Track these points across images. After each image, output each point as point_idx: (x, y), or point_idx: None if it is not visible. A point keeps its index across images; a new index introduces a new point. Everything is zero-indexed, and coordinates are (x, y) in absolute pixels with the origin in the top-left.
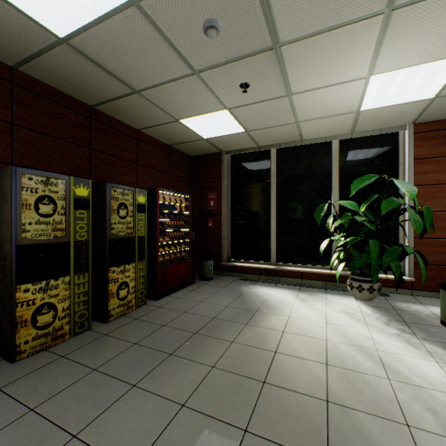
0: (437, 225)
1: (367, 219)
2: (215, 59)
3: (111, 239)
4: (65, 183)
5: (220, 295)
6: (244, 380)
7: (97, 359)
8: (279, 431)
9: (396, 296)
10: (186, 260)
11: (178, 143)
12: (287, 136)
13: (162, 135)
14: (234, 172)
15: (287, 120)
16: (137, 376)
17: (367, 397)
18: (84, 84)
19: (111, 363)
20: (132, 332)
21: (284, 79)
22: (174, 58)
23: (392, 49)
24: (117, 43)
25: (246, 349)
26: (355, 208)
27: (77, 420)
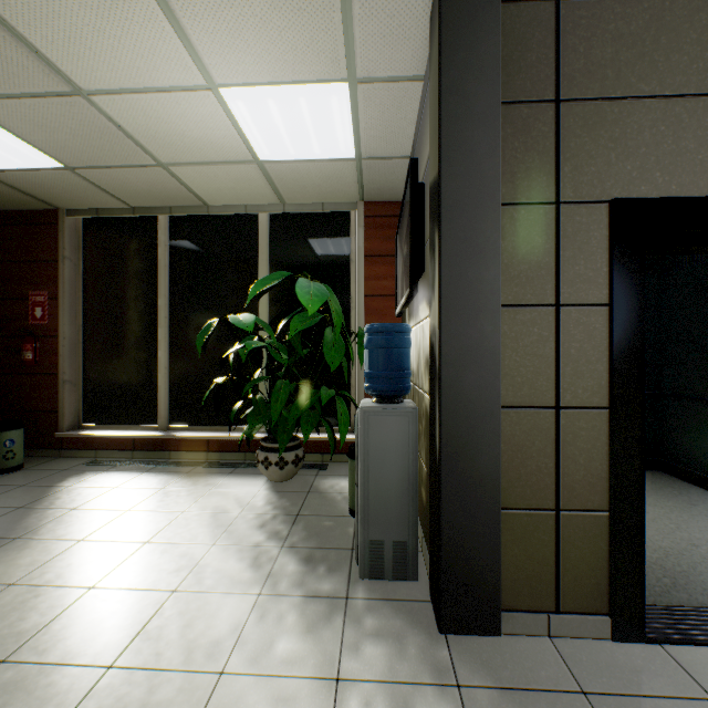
0: None
1: (283, 345)
2: None
3: None
4: None
5: None
6: None
7: None
8: None
9: (337, 467)
10: None
11: None
12: (171, 193)
13: None
14: (91, 253)
15: (136, 156)
16: None
17: None
18: None
19: None
20: None
21: (31, 47)
22: None
23: (206, 30)
24: None
25: None
26: (250, 327)
27: None
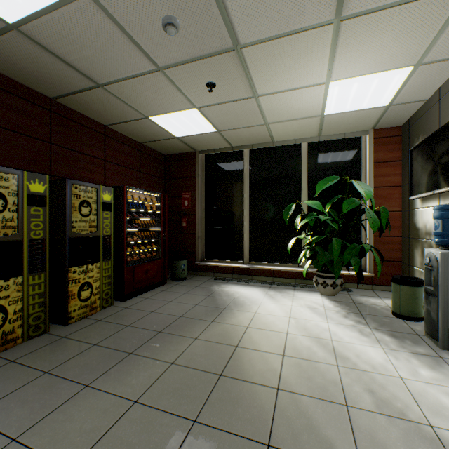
0: (393, 224)
1: (331, 218)
2: (178, 57)
3: (71, 238)
4: (17, 178)
5: (191, 294)
6: (202, 374)
7: (50, 362)
8: (228, 419)
9: (358, 291)
10: (157, 260)
11: (150, 141)
12: (258, 137)
13: (132, 132)
14: (208, 172)
15: (257, 121)
16: (92, 376)
17: (315, 383)
18: (42, 75)
19: (65, 365)
20: (93, 333)
21: (249, 81)
22: (136, 53)
23: (345, 57)
24: (73, 33)
25: (208, 345)
26: (319, 208)
27: (19, 424)
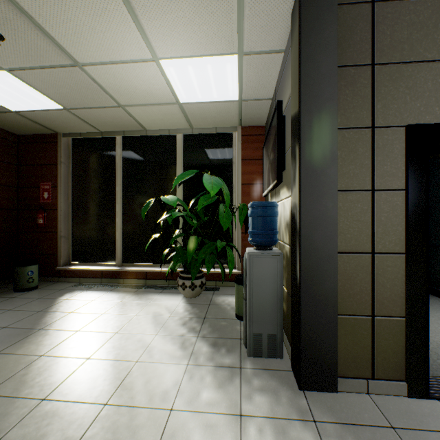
0: None
1: (193, 215)
2: None
3: None
4: None
5: (17, 311)
6: None
7: None
8: None
9: (225, 289)
10: None
11: None
12: (125, 122)
13: None
14: (76, 159)
15: (106, 101)
16: None
17: None
18: None
19: None
20: None
21: (52, 39)
22: None
23: (155, 26)
24: None
25: None
26: (174, 203)
27: None
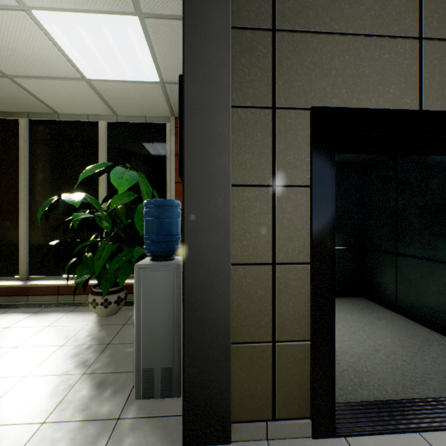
0: None
1: (109, 216)
2: None
3: None
4: None
5: None
6: None
7: None
8: None
9: None
10: None
11: None
12: (24, 101)
13: None
14: None
15: None
16: None
17: None
18: None
19: None
20: None
21: None
22: None
23: None
24: None
25: None
26: (77, 202)
27: None
